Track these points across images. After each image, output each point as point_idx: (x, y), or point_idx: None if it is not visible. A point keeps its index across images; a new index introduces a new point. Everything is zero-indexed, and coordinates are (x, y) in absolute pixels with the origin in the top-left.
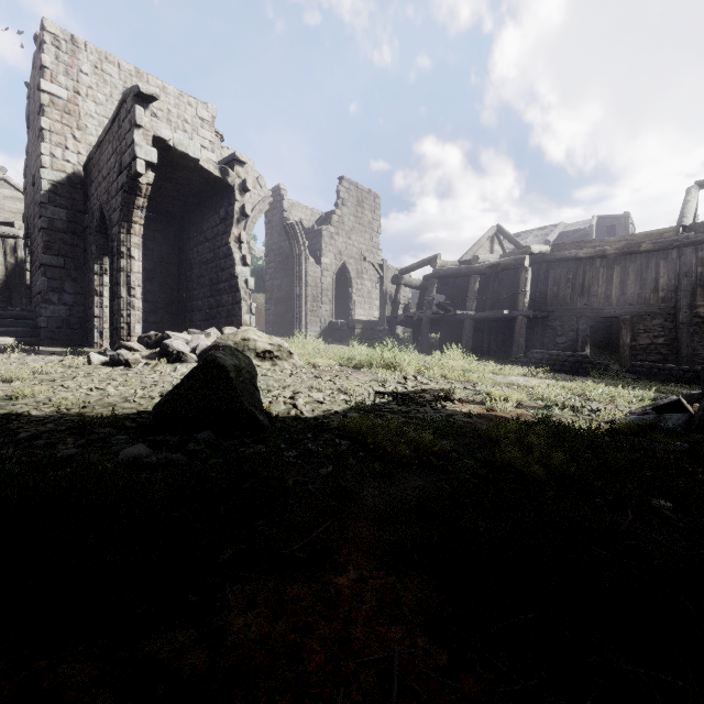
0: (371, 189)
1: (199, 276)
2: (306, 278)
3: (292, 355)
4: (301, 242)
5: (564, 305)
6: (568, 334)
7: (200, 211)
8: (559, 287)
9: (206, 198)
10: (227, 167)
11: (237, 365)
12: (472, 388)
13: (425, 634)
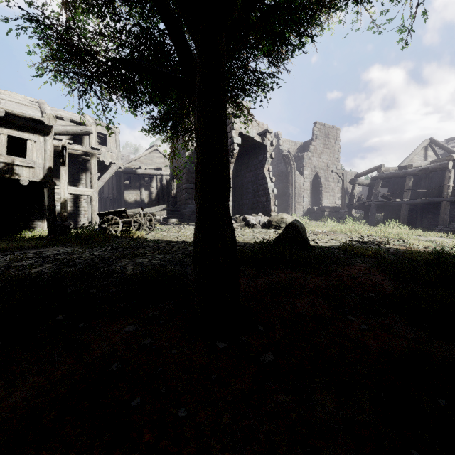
0: (334, 126)
1: (247, 188)
2: (295, 184)
3: None
4: (292, 164)
5: None
6: None
7: (247, 157)
8: None
9: (251, 151)
10: (264, 137)
11: (301, 226)
12: (401, 241)
13: (377, 273)
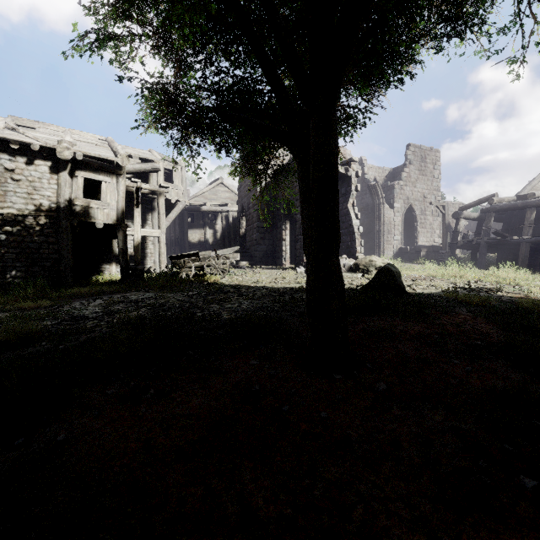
0: (432, 147)
1: None
2: (383, 219)
3: None
4: (380, 195)
5: None
6: None
7: None
8: None
9: None
10: (348, 167)
11: (395, 271)
12: (518, 288)
13: (484, 322)
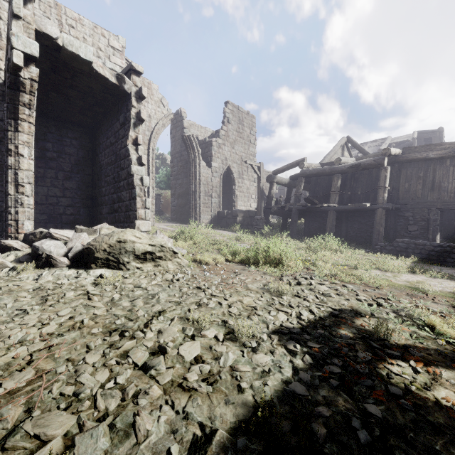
0: (249, 111)
1: (106, 175)
2: (199, 178)
3: (176, 255)
4: (196, 150)
5: (416, 198)
6: (419, 224)
7: (107, 120)
8: (410, 183)
9: (109, 107)
10: (122, 75)
11: None
12: (390, 306)
13: None
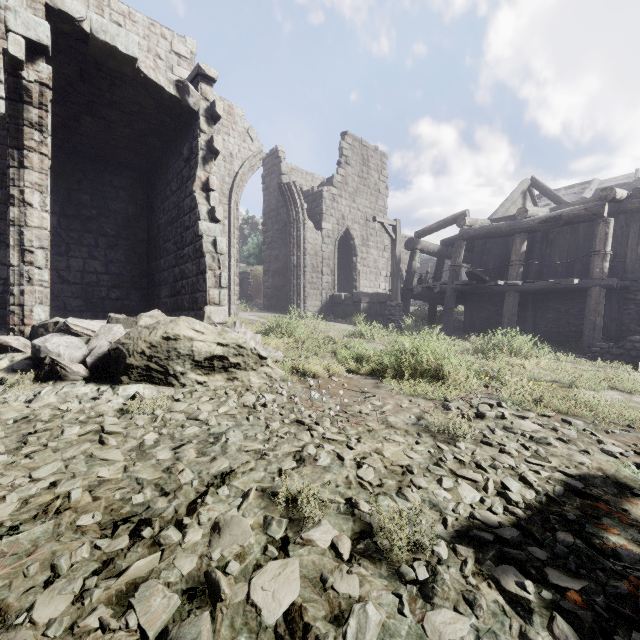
0: (377, 147)
1: (165, 240)
2: (304, 246)
3: (263, 361)
4: (299, 204)
5: None
6: None
7: (166, 157)
8: None
9: (169, 137)
10: (185, 81)
11: None
12: None
13: None
